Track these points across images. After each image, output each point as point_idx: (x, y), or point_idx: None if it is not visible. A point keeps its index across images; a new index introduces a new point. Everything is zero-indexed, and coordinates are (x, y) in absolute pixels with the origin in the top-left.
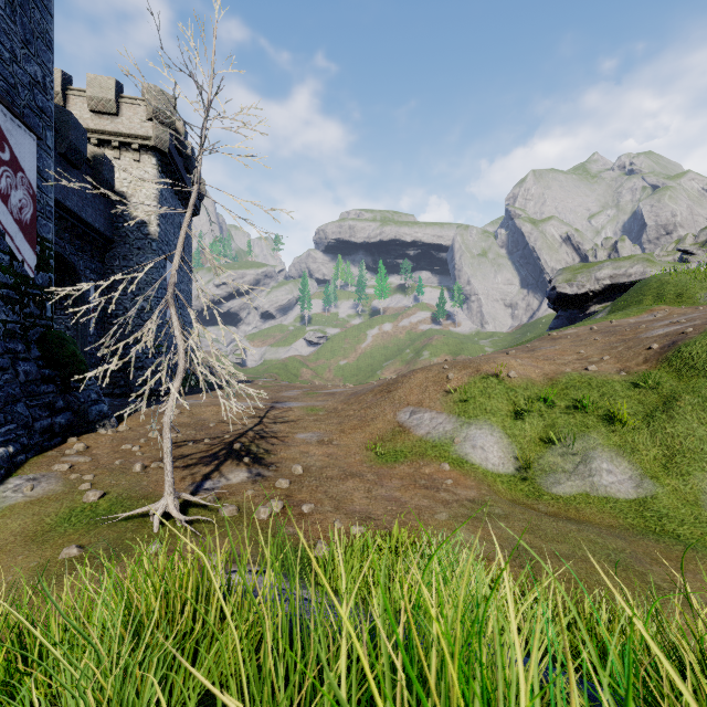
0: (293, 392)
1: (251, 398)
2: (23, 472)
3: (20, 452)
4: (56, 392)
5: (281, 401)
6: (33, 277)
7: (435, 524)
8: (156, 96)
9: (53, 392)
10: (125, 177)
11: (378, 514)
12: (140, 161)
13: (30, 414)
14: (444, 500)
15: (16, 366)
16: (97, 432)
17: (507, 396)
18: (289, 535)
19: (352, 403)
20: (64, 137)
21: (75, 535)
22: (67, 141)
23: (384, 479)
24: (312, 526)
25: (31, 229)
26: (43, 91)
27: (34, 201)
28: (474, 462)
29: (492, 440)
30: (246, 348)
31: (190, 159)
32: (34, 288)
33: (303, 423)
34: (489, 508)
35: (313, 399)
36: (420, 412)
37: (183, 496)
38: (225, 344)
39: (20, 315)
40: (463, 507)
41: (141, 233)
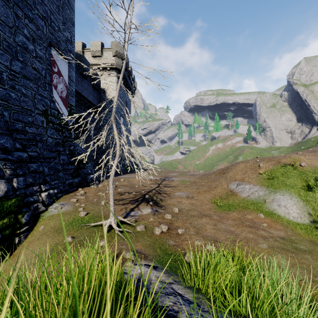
0: (174, 174)
1: (155, 175)
2: (59, 201)
3: (60, 192)
4: (75, 169)
5: (168, 177)
6: (67, 121)
7: (259, 250)
8: (116, 46)
9: (73, 169)
10: (104, 82)
11: (221, 239)
12: (110, 75)
13: (64, 177)
14: (263, 236)
15: (59, 157)
16: (90, 186)
17: (300, 176)
18: (171, 245)
19: (204, 179)
20: (81, 66)
21: (72, 231)
22: (82, 68)
23: (224, 219)
24: (183, 241)
25: (66, 100)
26: (70, 43)
27: (67, 89)
28: (280, 214)
29: (291, 202)
30: (149, 144)
31: (130, 72)
32: (67, 125)
33: (178, 187)
34: (296, 244)
35: (183, 177)
36: (242, 184)
37: (119, 218)
38: (138, 142)
39: (61, 136)
40: (277, 241)
41: (111, 105)
